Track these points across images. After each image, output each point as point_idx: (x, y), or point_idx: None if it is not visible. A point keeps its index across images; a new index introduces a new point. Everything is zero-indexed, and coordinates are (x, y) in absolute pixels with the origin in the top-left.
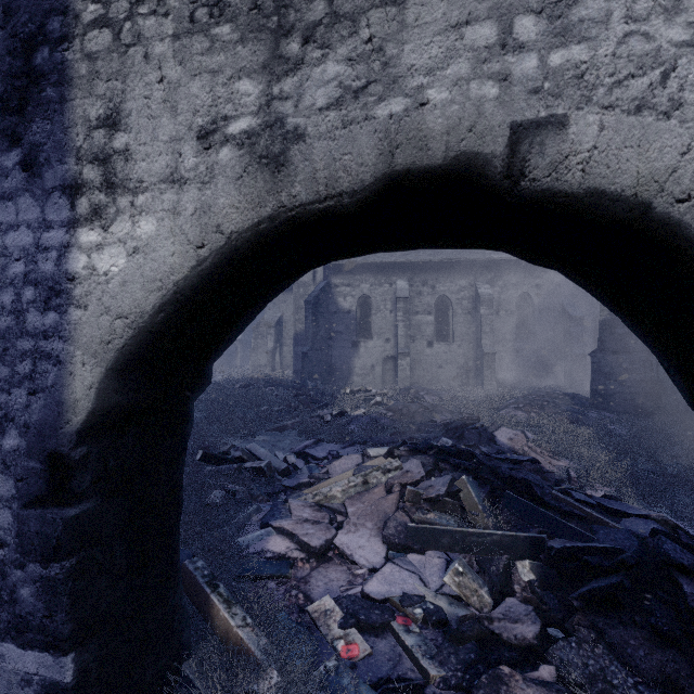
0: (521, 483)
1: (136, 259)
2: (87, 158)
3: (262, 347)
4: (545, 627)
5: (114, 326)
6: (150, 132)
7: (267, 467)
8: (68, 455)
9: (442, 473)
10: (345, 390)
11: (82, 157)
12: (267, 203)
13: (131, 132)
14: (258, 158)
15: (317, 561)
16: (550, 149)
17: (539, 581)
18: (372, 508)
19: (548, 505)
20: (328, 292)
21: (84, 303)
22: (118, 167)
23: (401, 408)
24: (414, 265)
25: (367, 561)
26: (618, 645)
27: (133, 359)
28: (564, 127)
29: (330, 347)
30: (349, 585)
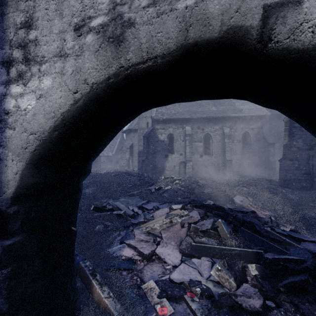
0: (248, 223)
1: (40, 101)
2: (15, 46)
3: (124, 157)
4: (265, 300)
5: (29, 139)
6: (48, 29)
7: (124, 214)
8: (6, 211)
9: (209, 218)
10: (161, 177)
11: (13, 45)
12: (112, 65)
13: (38, 29)
14: (107, 39)
15: (147, 261)
16: (289, 19)
17: (260, 275)
18: (174, 234)
19: (262, 235)
20: (153, 132)
21: (13, 126)
22: (31, 49)
23: (188, 186)
24: (194, 119)
25: (171, 261)
26: (307, 314)
27: (42, 158)
28: (300, 4)
29: (154, 157)
30: (163, 274)
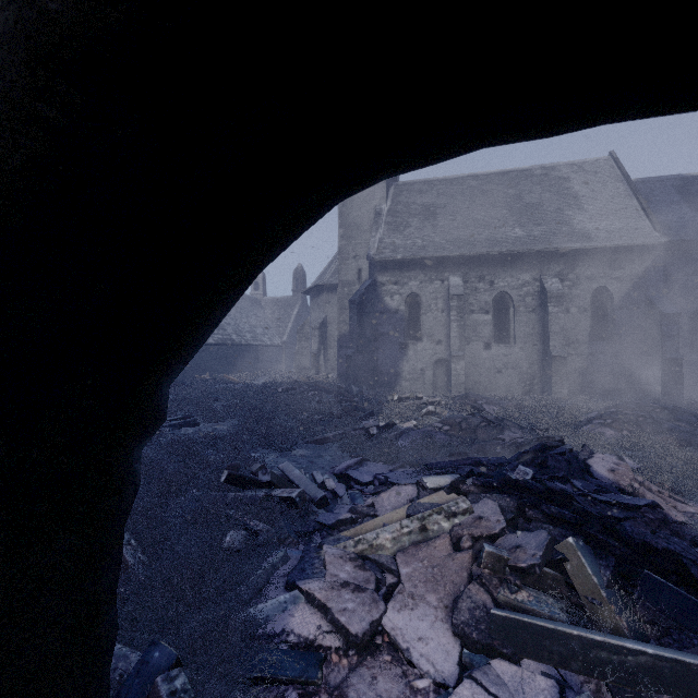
0: (663, 556)
1: None
2: None
3: (307, 349)
4: None
5: None
6: None
7: (299, 498)
8: None
9: (532, 525)
10: (392, 397)
11: None
12: None
13: None
14: None
15: (358, 653)
16: None
17: None
18: (434, 571)
19: None
20: (373, 291)
21: None
22: None
23: (460, 421)
24: (469, 258)
25: (431, 665)
26: None
27: None
28: None
29: (376, 349)
30: None
